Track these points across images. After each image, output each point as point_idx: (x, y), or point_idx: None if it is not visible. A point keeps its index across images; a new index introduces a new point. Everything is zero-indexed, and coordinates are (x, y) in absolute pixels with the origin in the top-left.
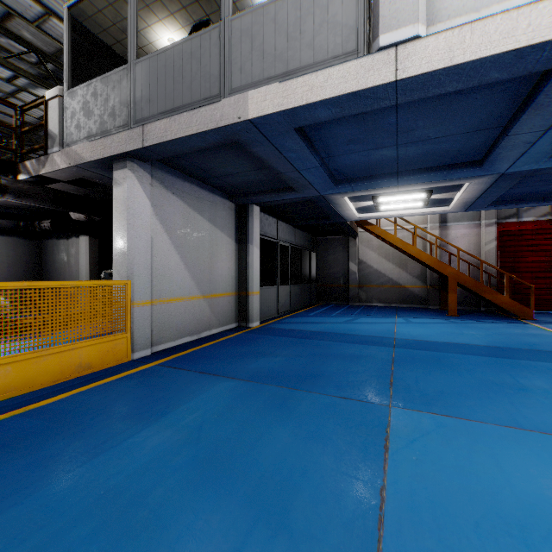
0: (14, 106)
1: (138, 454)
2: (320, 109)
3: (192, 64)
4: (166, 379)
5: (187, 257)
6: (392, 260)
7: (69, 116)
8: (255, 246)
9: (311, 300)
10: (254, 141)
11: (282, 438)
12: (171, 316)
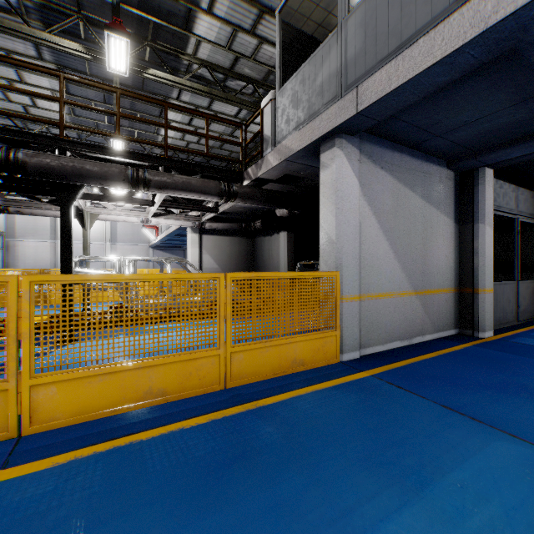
0: (240, 125)
1: None
2: None
3: None
4: (395, 404)
5: (396, 244)
6: None
7: (280, 114)
8: (487, 225)
9: None
10: None
11: None
12: (379, 314)
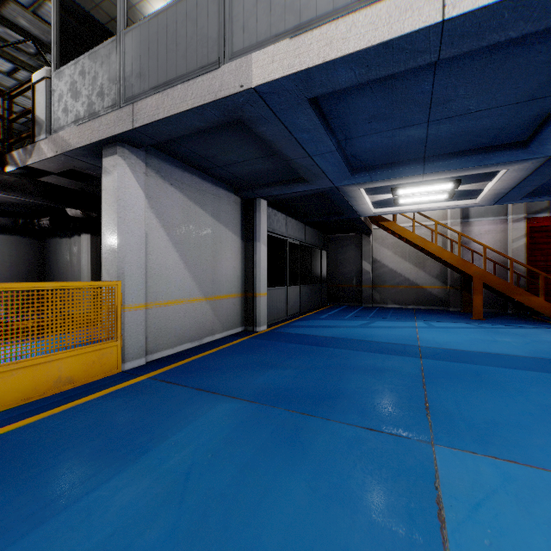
0: (1, 92)
1: (98, 520)
2: (340, 69)
3: (187, 27)
4: (157, 397)
5: (187, 255)
6: (408, 258)
7: (56, 99)
8: (263, 243)
9: (322, 301)
10: (259, 117)
11: (295, 496)
12: (168, 320)
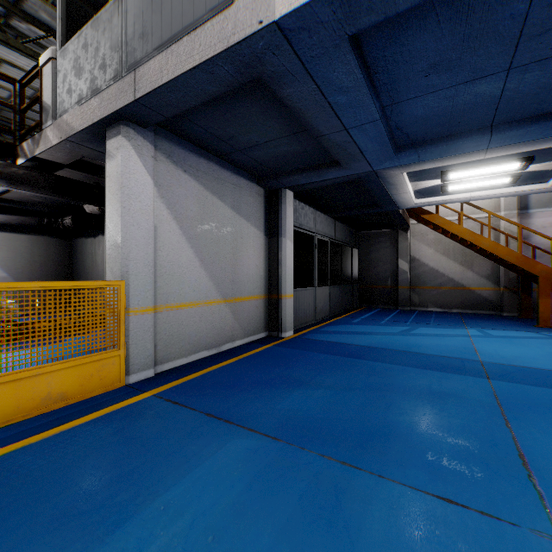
0: (12, 81)
1: None
2: None
3: None
4: (157, 425)
5: (203, 252)
6: (452, 256)
7: (61, 80)
8: (289, 239)
9: (353, 303)
10: (284, 73)
11: None
12: (181, 325)
